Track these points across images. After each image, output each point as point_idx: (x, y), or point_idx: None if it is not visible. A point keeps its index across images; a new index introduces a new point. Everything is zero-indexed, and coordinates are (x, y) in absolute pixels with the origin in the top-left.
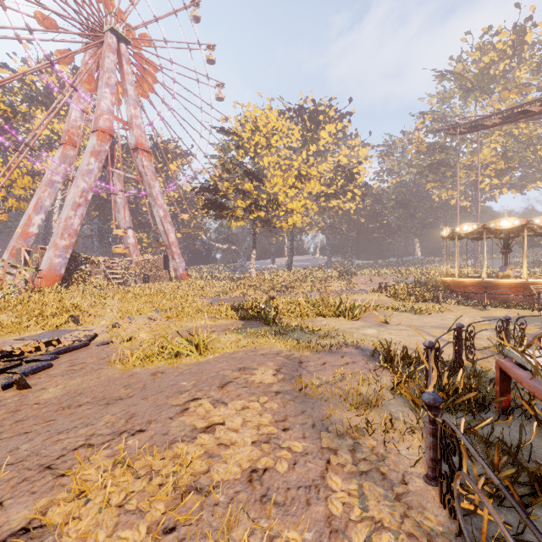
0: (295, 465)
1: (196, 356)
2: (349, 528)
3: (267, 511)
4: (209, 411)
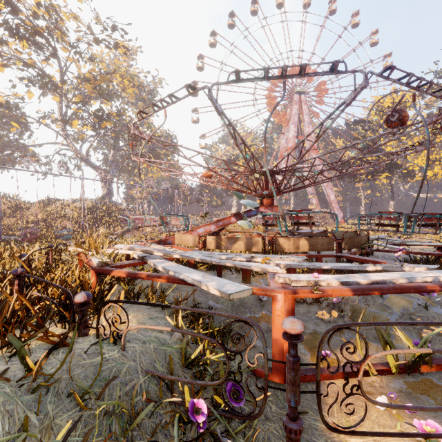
0: None
1: None
2: None
3: None
4: None
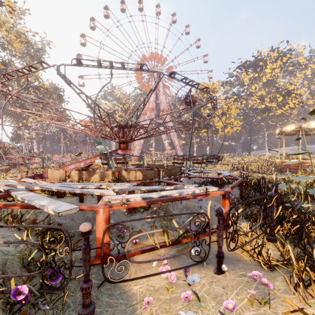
0: None
1: None
2: None
3: None
4: None
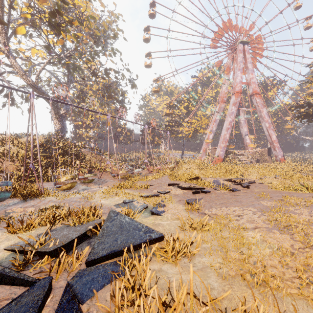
0: None
1: (306, 191)
2: None
3: None
4: None
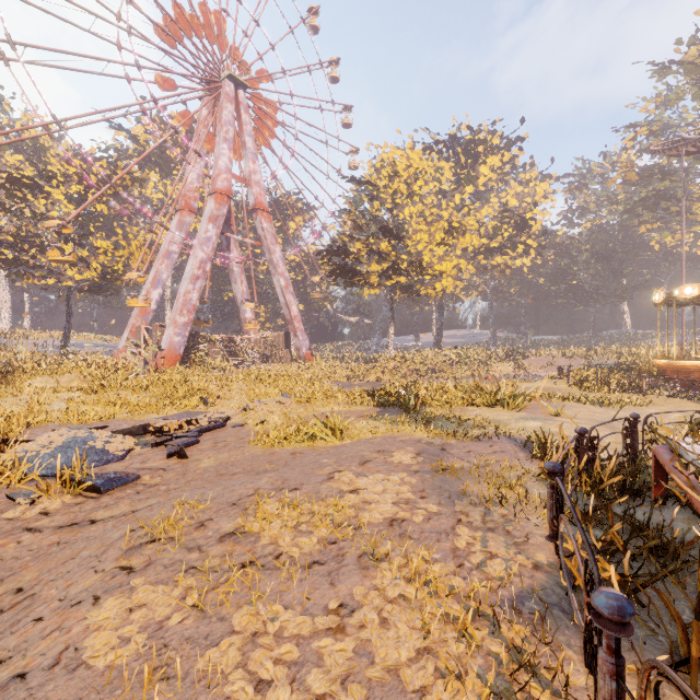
0: (429, 520)
1: (332, 440)
2: (470, 556)
3: (404, 541)
4: (352, 480)
